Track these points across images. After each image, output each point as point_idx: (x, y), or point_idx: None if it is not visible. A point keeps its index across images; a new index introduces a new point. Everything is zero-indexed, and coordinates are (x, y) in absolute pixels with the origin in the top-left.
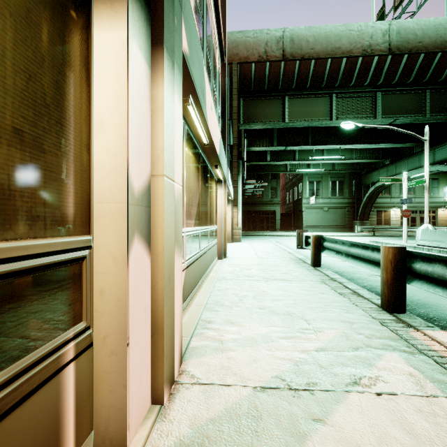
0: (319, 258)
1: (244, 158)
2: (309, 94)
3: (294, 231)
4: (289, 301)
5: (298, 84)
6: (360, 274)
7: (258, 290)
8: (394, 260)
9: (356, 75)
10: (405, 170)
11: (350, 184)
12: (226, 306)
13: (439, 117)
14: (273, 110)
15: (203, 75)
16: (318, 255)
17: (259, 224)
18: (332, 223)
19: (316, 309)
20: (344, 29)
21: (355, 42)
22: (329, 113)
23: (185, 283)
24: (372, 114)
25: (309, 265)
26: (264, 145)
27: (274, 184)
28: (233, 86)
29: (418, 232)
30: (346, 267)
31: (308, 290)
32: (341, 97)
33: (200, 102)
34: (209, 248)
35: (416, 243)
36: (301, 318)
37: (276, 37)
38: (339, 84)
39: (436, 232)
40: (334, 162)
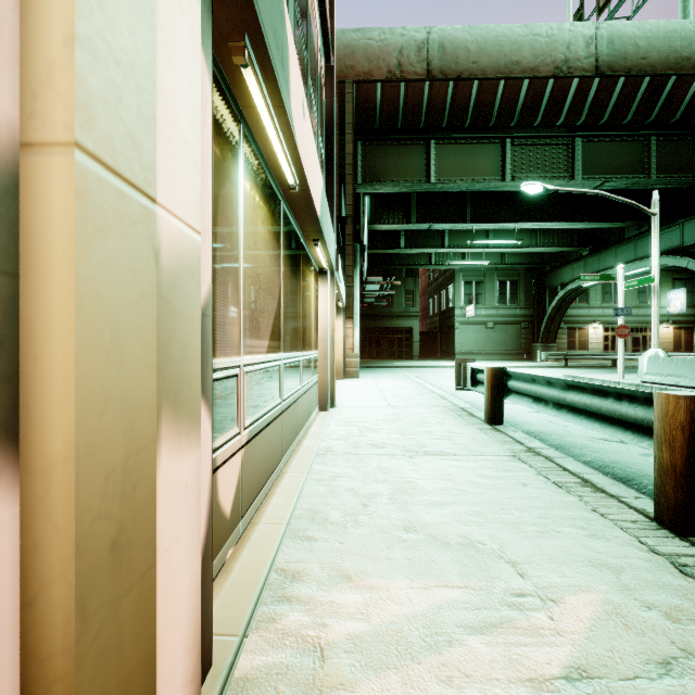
0: (500, 409)
1: (364, 243)
2: (468, 138)
3: (441, 360)
4: (463, 506)
5: (452, 121)
6: (572, 436)
7: (398, 478)
8: (691, 423)
9: (544, 108)
10: (613, 265)
11: (528, 287)
12: (334, 526)
13: (671, 180)
14: (411, 163)
15: (282, 16)
16: (499, 404)
17: (387, 349)
18: (501, 347)
19: (525, 527)
20: (526, 33)
21: (543, 54)
22: (500, 169)
23: (243, 478)
24: (568, 172)
25: (480, 421)
26: (395, 221)
27: (411, 286)
28: (346, 120)
29: (642, 361)
30: (544, 424)
31: (494, 478)
32: (519, 144)
33: (274, 66)
34: (302, 394)
35: (639, 379)
36: (499, 556)
37: (416, 41)
38: (517, 122)
39: (672, 361)
40: (504, 251)
